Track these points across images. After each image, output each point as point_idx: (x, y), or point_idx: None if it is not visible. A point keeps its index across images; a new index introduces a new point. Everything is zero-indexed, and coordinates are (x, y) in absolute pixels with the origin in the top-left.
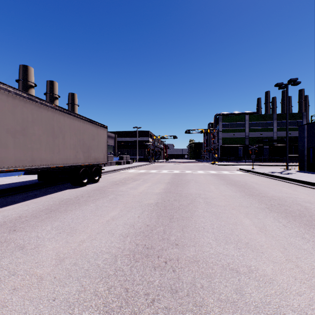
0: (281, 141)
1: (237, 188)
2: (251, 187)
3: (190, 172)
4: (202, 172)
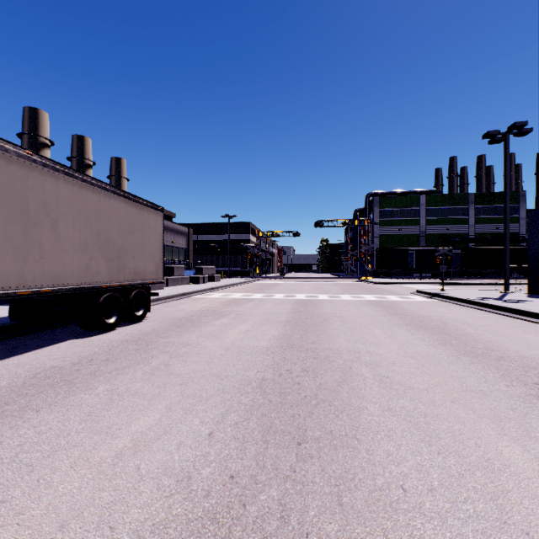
0: (482, 240)
1: (433, 335)
2: (459, 332)
3: (327, 297)
4: (349, 297)
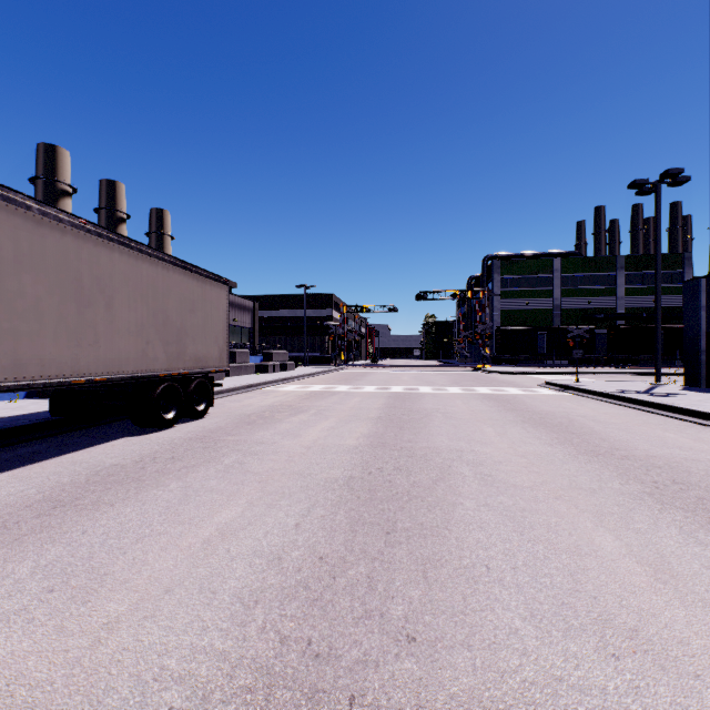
0: (635, 317)
1: (553, 433)
2: (585, 430)
3: (430, 389)
4: (458, 389)
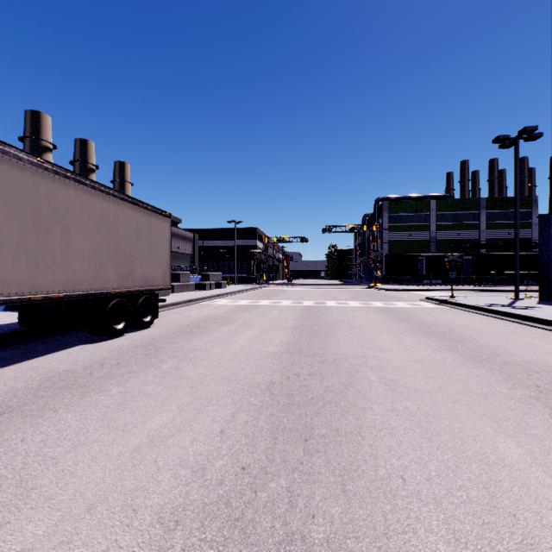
0: (493, 246)
1: (440, 340)
2: (466, 338)
3: (335, 303)
4: (357, 303)
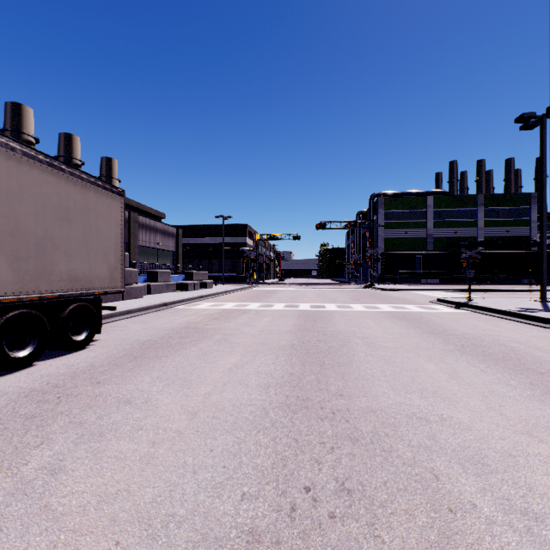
0: (492, 244)
1: (516, 373)
2: (549, 366)
3: (336, 307)
4: (362, 307)
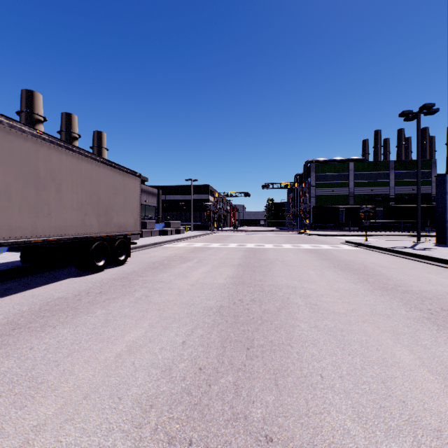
0: (400, 200)
1: (355, 275)
2: (376, 273)
3: (272, 246)
4: (290, 246)
